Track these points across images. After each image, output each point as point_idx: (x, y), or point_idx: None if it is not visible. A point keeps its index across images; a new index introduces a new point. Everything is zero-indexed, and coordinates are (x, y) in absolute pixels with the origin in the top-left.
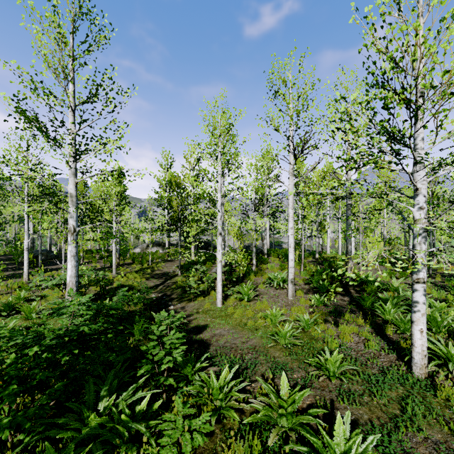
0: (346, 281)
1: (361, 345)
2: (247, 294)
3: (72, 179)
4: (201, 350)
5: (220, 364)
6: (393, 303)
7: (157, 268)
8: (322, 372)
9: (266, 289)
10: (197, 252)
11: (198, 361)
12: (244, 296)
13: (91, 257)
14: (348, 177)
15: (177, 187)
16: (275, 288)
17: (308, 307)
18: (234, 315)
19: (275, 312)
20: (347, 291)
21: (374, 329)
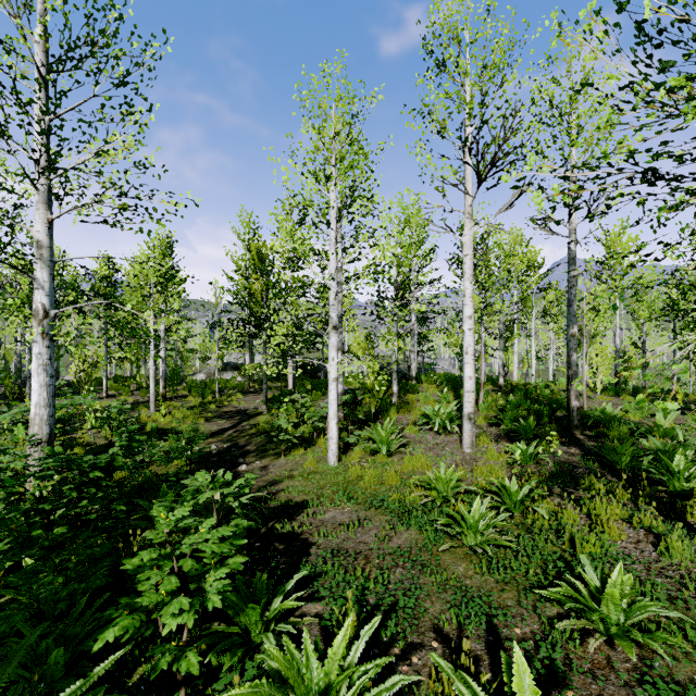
0: (567, 420)
1: (648, 547)
2: (385, 441)
3: (40, 213)
4: (291, 558)
5: (333, 596)
6: (687, 456)
7: (229, 403)
8: (586, 622)
9: (419, 435)
10: (299, 380)
11: (279, 590)
12: (380, 447)
13: (121, 387)
14: (572, 227)
15: (261, 260)
16: (436, 432)
17: (506, 466)
18: (362, 481)
19: (445, 475)
20: (572, 437)
21: (658, 510)
